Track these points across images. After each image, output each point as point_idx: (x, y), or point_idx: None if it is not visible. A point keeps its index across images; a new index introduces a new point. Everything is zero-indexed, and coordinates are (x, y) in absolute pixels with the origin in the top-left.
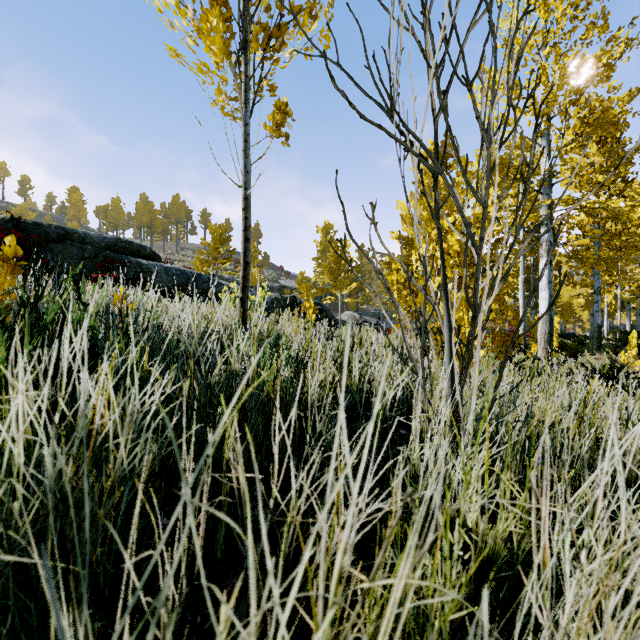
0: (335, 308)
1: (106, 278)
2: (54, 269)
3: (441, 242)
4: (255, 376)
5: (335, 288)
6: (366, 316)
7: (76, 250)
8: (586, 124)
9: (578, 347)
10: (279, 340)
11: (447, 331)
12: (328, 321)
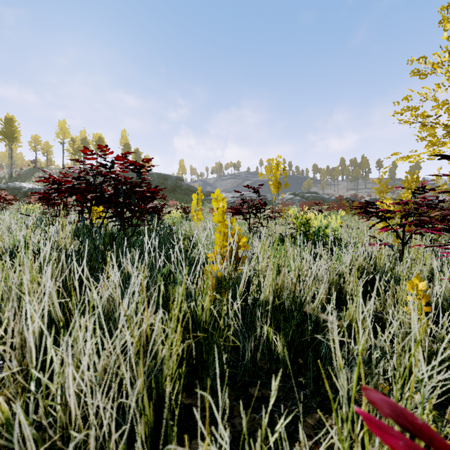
0: None
1: None
2: None
3: None
4: None
5: None
6: None
7: None
8: None
9: None
10: None
11: None
12: None
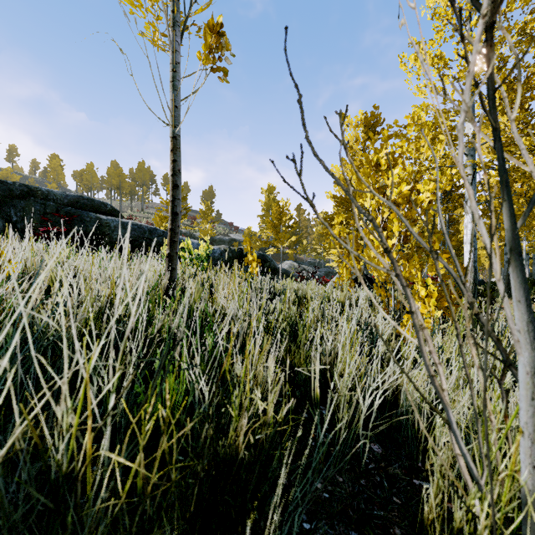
0: (277, 258)
1: (67, 232)
2: (17, 223)
3: (502, 155)
4: (88, 470)
5: (277, 241)
6: (303, 265)
7: (38, 206)
8: (510, 90)
9: (492, 294)
10: (175, 349)
11: (530, 345)
12: (271, 270)
